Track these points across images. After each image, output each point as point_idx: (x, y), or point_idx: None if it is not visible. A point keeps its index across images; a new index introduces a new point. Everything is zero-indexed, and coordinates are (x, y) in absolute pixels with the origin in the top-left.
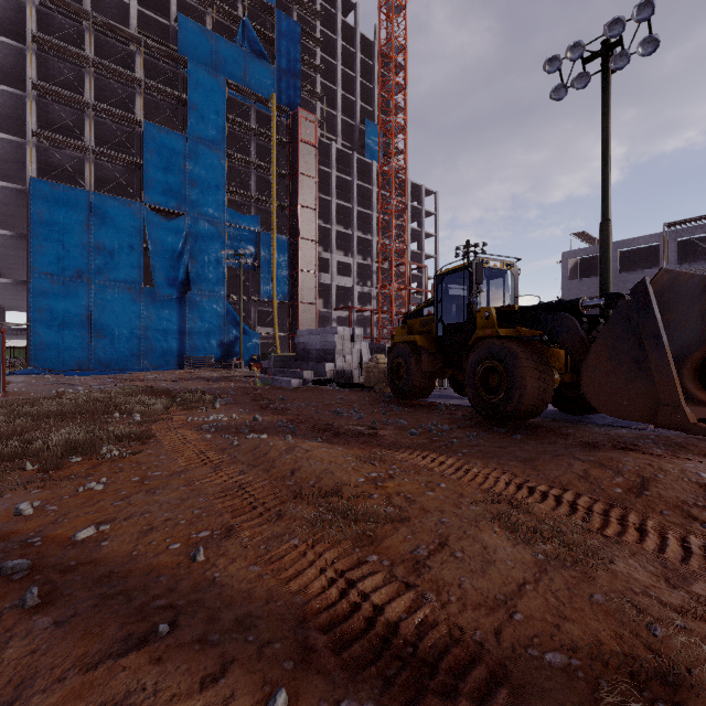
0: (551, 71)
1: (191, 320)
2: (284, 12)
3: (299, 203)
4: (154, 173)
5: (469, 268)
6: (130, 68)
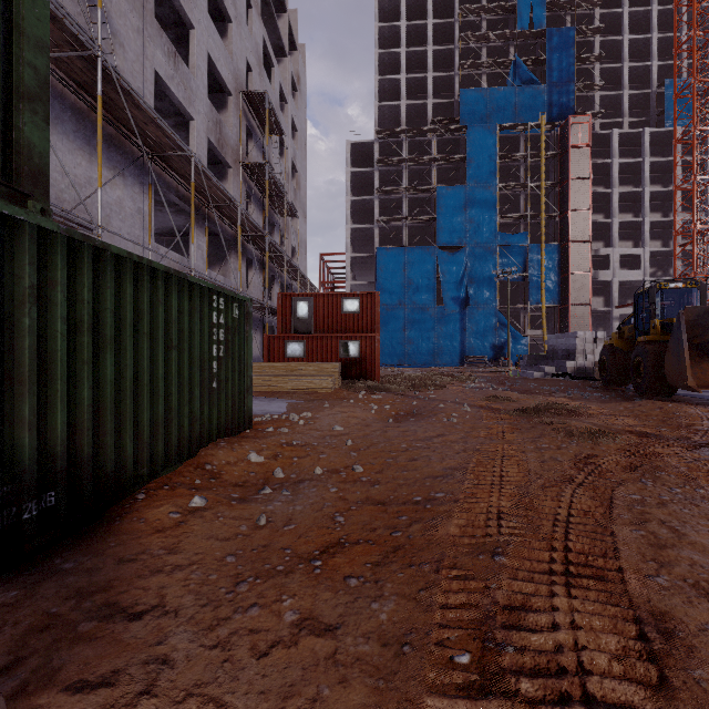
0: None
1: (469, 328)
2: (554, 27)
3: (569, 209)
4: (444, 222)
5: (646, 292)
6: (428, 150)
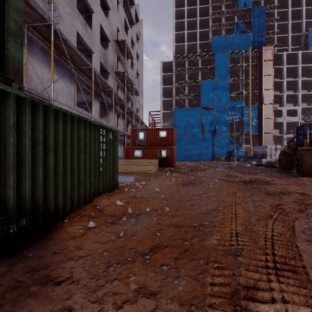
0: None
1: (216, 144)
2: (256, 6)
3: (263, 89)
4: (204, 96)
5: (302, 126)
6: (197, 64)
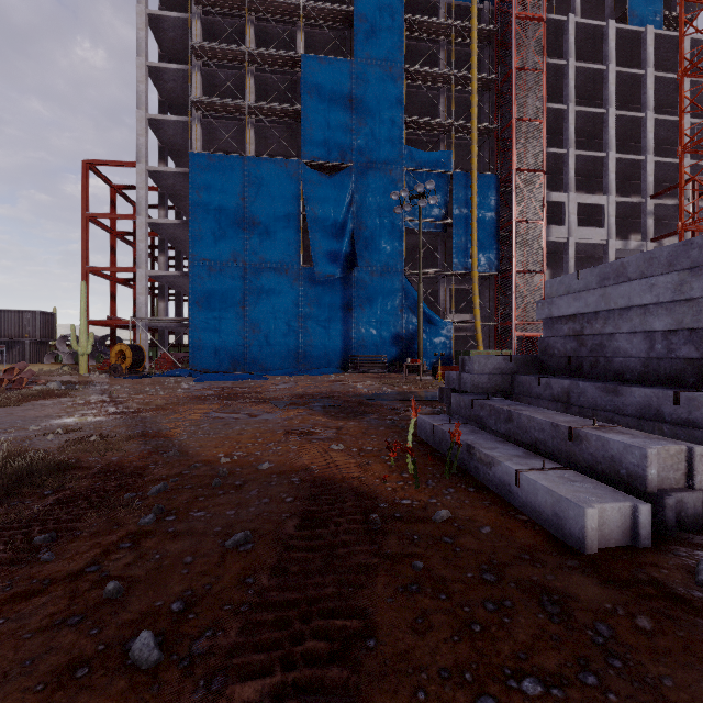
0: None
1: (358, 306)
2: None
3: (514, 116)
4: (314, 119)
5: None
6: None
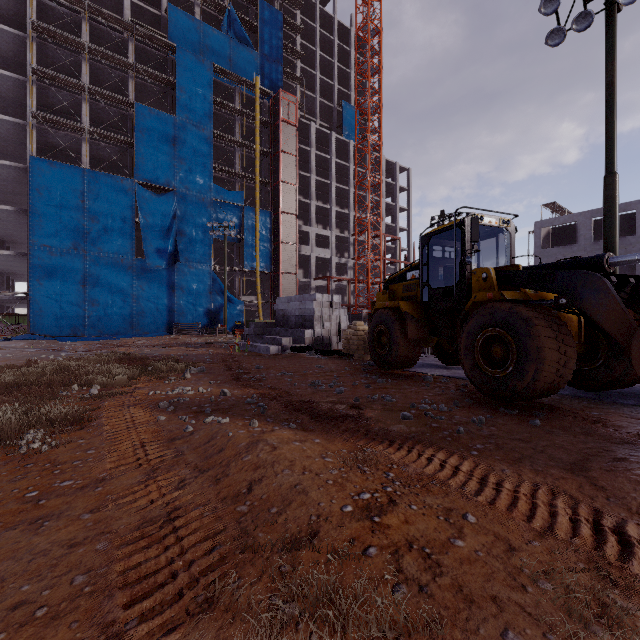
0: (547, 13)
1: (179, 289)
2: (266, 2)
3: (280, 179)
4: (145, 152)
5: (461, 225)
6: (124, 55)
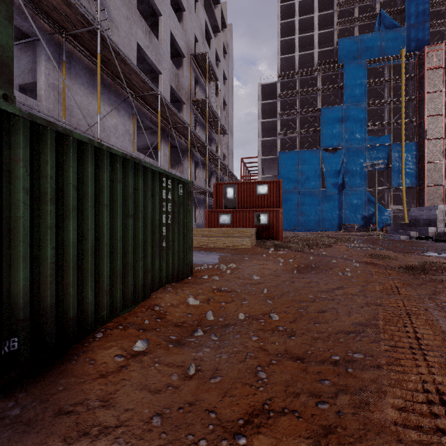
0: None
1: (345, 204)
2: None
3: (425, 115)
4: (326, 132)
5: None
6: (314, 84)
